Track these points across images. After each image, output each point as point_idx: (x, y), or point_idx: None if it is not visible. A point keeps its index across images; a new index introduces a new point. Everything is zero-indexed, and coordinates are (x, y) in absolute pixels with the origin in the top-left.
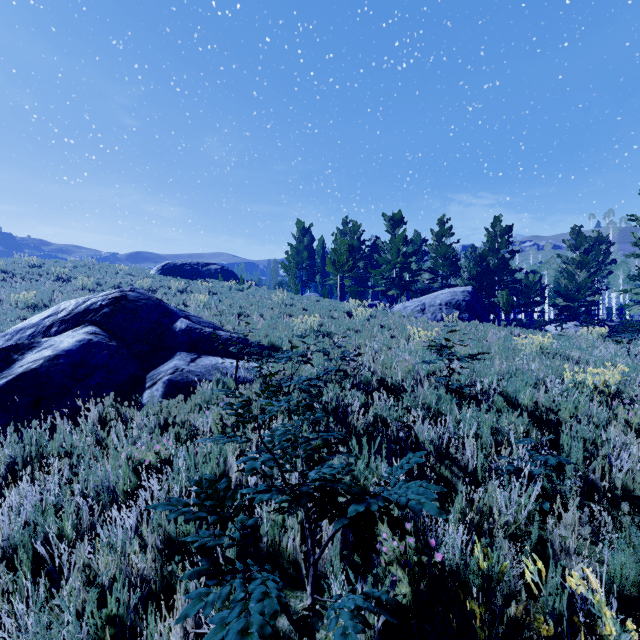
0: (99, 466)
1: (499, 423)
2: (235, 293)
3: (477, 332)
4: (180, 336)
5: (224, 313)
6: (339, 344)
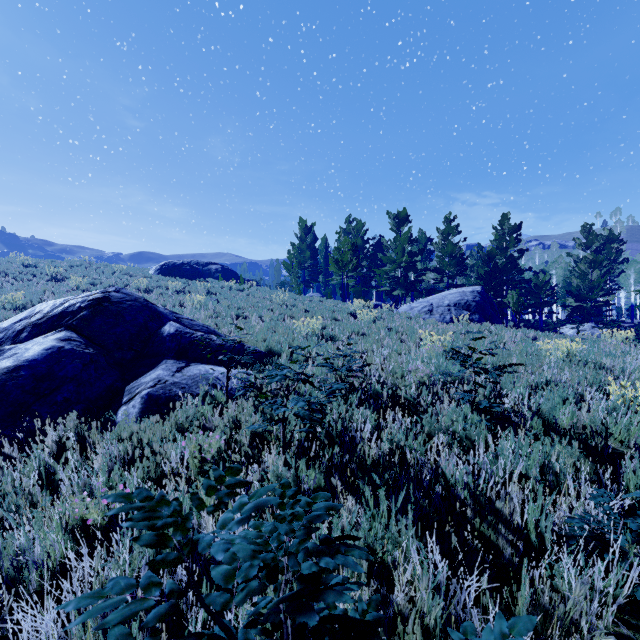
0: (21, 531)
1: (547, 457)
2: (235, 293)
3: (491, 335)
4: (168, 341)
5: (221, 315)
6: (345, 353)
